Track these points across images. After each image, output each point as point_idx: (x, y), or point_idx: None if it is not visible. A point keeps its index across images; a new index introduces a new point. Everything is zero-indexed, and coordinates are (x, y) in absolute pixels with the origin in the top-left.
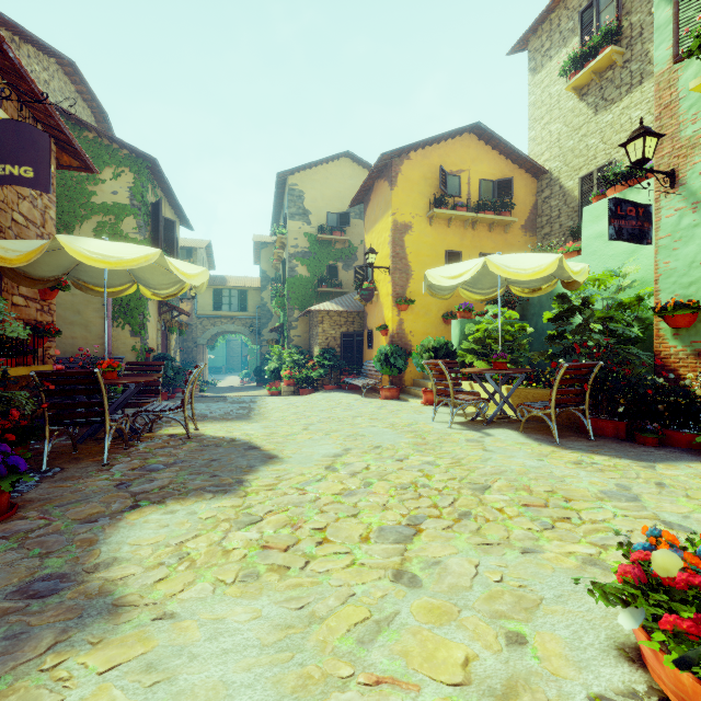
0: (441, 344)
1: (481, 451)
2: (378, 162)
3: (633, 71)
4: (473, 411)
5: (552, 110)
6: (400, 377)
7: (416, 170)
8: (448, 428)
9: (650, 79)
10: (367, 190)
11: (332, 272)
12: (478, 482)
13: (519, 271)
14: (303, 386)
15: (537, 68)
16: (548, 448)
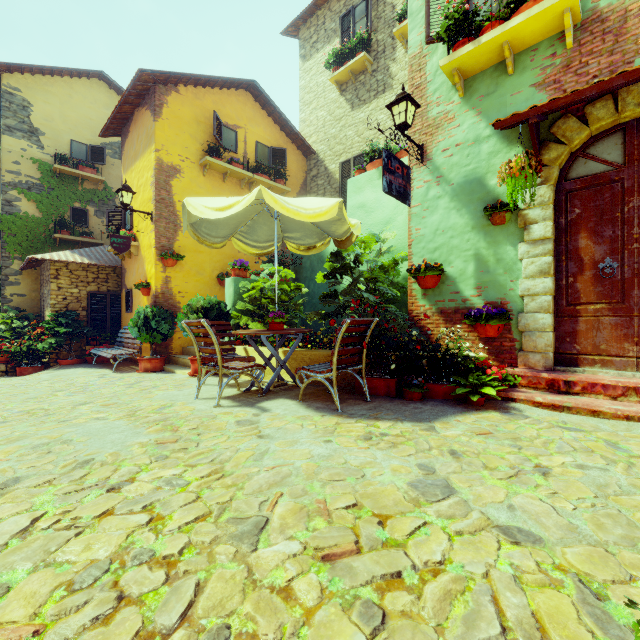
0: (213, 304)
1: (255, 440)
2: (136, 80)
3: (379, 81)
4: (248, 379)
5: (319, 97)
6: (166, 344)
7: (187, 108)
8: (215, 407)
9: (390, 90)
10: (125, 118)
11: (79, 216)
12: (247, 514)
13: (300, 209)
14: (25, 362)
15: (306, 56)
16: (332, 420)
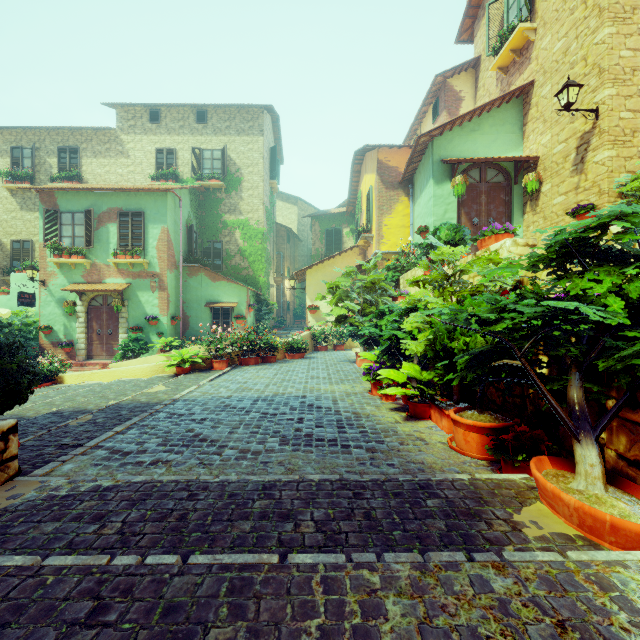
0: None
1: None
2: None
3: None
4: None
5: None
6: None
7: None
8: None
9: None
10: None
11: None
12: None
13: None
14: None
15: None
16: None
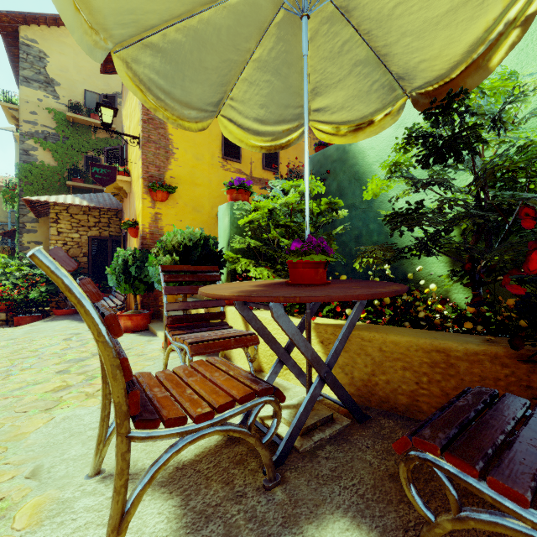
0: (197, 240)
1: None
2: None
3: None
4: (247, 367)
5: None
6: (155, 296)
7: None
8: None
9: None
10: None
11: None
12: None
13: None
14: (25, 310)
15: None
16: None
